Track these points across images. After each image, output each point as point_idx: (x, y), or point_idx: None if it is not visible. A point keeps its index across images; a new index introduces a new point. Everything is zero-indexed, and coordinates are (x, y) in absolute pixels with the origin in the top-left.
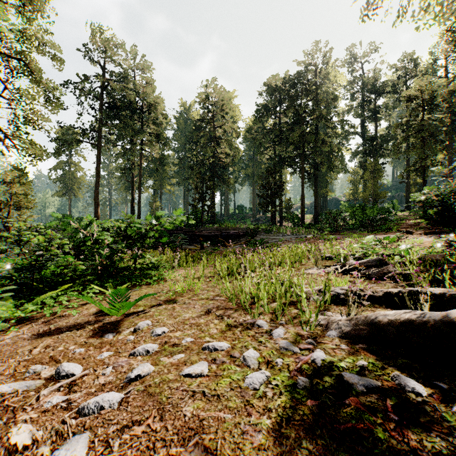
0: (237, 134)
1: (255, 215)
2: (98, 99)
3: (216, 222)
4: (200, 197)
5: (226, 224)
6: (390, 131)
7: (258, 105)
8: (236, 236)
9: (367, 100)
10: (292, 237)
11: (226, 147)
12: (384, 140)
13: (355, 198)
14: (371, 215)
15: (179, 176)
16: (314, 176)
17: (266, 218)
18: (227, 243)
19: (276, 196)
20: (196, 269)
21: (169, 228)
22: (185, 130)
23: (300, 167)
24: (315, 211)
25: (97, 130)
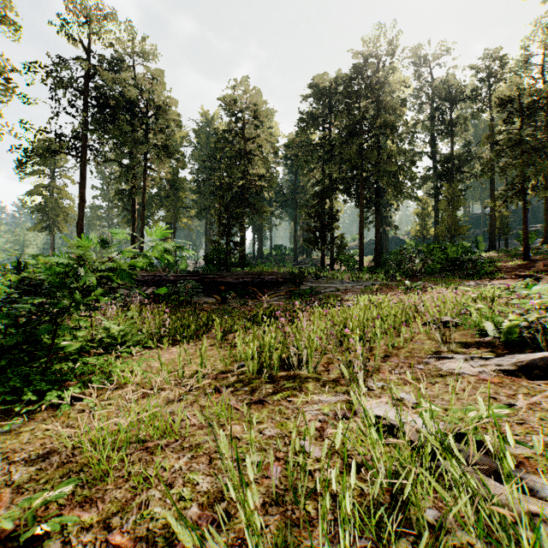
0: (275, 148)
1: (297, 257)
2: (83, 95)
3: (247, 265)
4: (224, 230)
5: (260, 267)
6: (470, 149)
7: (302, 112)
8: (274, 284)
9: (440, 109)
10: (353, 285)
11: (260, 165)
12: (462, 161)
13: (423, 235)
14: (454, 255)
15: (199, 206)
16: (375, 205)
17: (312, 260)
18: (261, 293)
19: (327, 229)
20: (199, 347)
21: (142, 267)
22: (207, 147)
23: (357, 193)
24: (377, 251)
25: (82, 137)
